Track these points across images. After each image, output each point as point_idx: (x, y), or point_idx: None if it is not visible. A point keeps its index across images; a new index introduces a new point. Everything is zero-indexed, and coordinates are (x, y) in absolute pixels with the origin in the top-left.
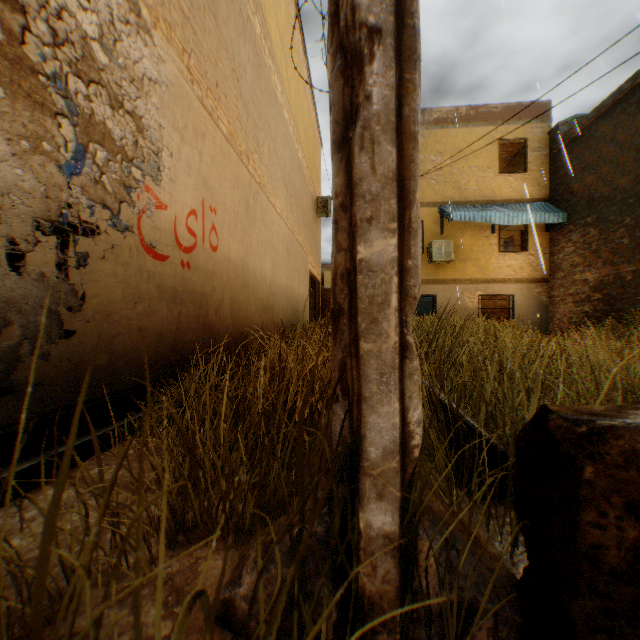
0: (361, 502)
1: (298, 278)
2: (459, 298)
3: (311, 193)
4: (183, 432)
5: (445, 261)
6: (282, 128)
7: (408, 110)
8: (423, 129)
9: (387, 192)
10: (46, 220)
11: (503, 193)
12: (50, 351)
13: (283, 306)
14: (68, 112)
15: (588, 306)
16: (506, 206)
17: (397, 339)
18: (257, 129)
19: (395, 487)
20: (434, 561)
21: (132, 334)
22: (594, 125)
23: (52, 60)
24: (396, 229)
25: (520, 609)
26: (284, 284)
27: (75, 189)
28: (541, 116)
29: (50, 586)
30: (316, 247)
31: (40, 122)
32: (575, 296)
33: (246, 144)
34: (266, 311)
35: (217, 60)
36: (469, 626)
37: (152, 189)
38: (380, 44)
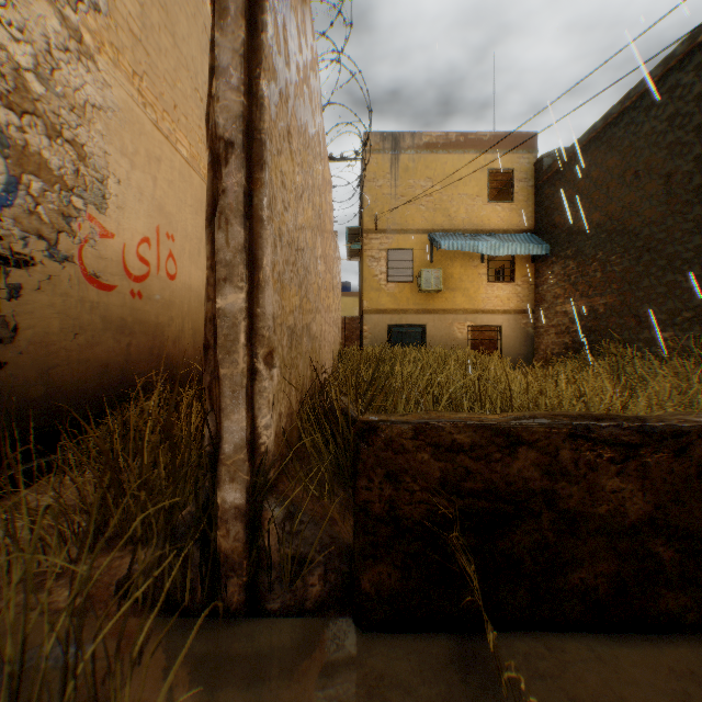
0: (219, 484)
1: None
2: (449, 329)
3: None
4: (106, 451)
5: (434, 290)
6: None
7: (257, 200)
8: (413, 153)
9: (237, 260)
10: None
11: (492, 222)
12: None
13: None
14: None
15: (568, 337)
16: (495, 236)
17: (244, 366)
18: None
19: (243, 472)
20: (276, 526)
21: (73, 366)
22: (573, 160)
23: None
24: (244, 287)
25: (348, 562)
26: None
27: (7, 221)
28: (528, 147)
29: None
30: None
31: None
32: (557, 327)
33: None
34: None
35: (176, 80)
36: (304, 573)
37: (97, 218)
38: (233, 153)
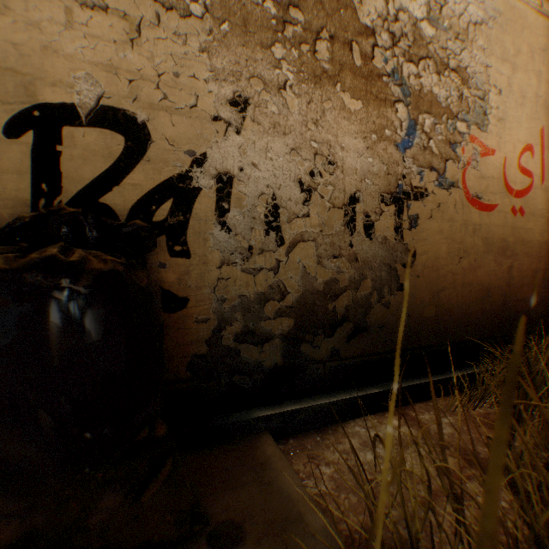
0: None
1: None
2: None
3: None
4: None
5: None
6: None
7: None
8: None
9: None
10: (386, 193)
11: None
12: (389, 300)
13: None
14: (401, 97)
15: None
16: None
17: None
18: None
19: None
20: None
21: (455, 289)
22: None
23: (390, 60)
24: None
25: None
26: None
27: (406, 161)
28: None
29: (396, 539)
30: None
31: (382, 115)
32: None
33: None
34: None
35: None
36: None
37: (476, 138)
38: None
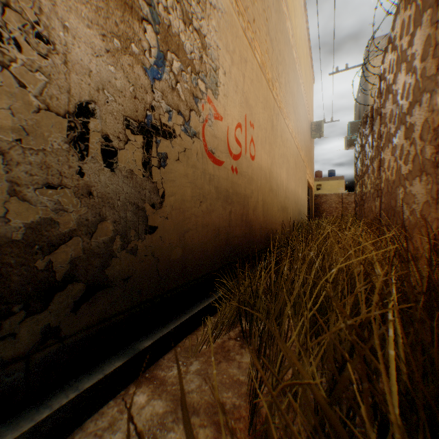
0: None
1: (301, 186)
2: None
3: (308, 119)
4: (338, 433)
5: None
6: (292, 65)
7: None
8: None
9: None
10: (133, 120)
11: None
12: (136, 246)
13: (293, 207)
14: (150, 20)
15: None
16: None
17: None
18: (278, 63)
19: None
20: None
21: (198, 230)
22: None
23: None
24: None
25: None
26: (293, 190)
27: (156, 93)
28: None
29: None
30: (311, 162)
31: (128, 24)
32: None
33: (271, 74)
34: (283, 211)
35: None
36: None
37: (212, 102)
38: None
